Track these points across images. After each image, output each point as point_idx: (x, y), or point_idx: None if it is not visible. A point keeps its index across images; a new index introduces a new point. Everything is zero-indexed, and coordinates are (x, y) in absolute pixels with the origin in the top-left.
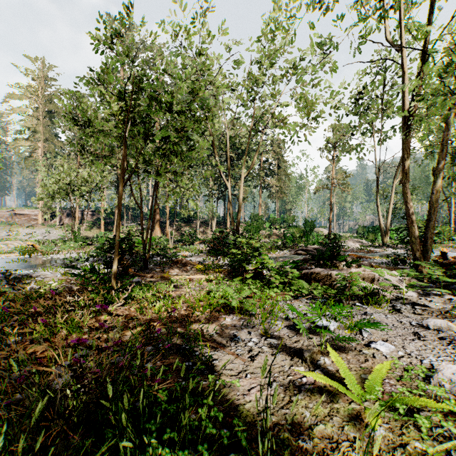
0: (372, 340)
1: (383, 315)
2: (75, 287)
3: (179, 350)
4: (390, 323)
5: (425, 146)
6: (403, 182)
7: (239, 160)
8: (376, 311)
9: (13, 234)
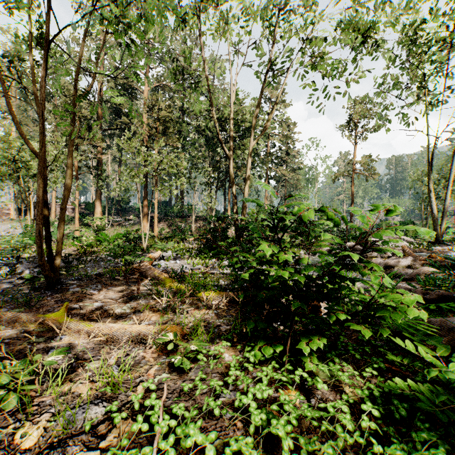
0: None
1: None
2: None
3: None
4: None
5: None
6: None
7: (242, 142)
8: None
9: None
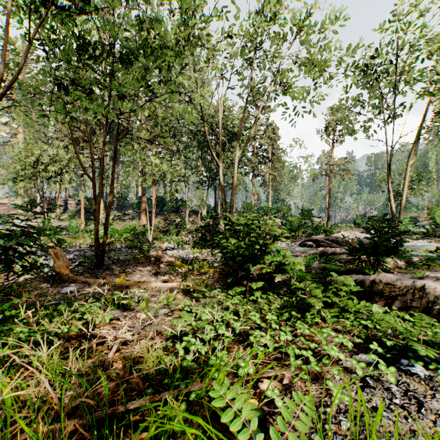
0: None
1: None
2: None
3: None
4: None
5: None
6: None
7: (230, 145)
8: None
9: None
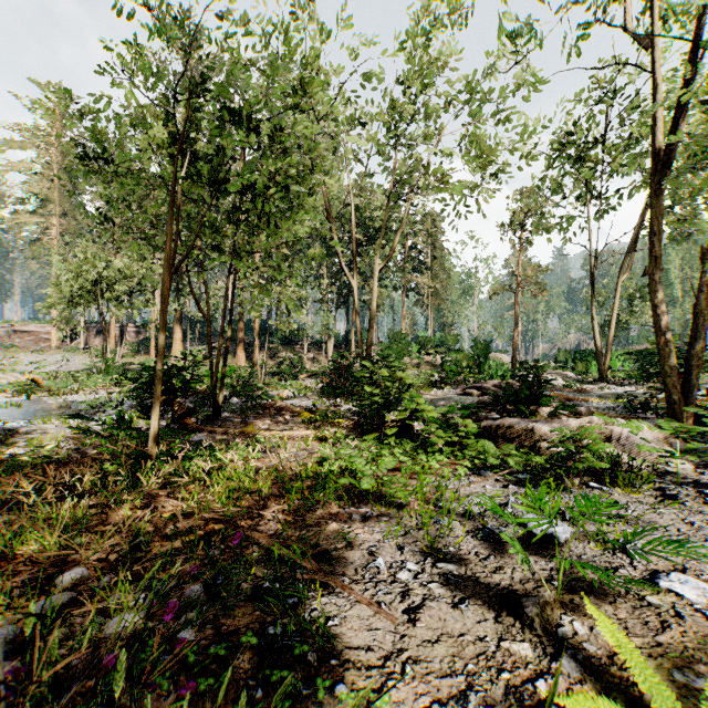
0: (656, 570)
1: (649, 509)
2: (90, 451)
3: (257, 592)
4: (671, 527)
5: (669, 221)
6: (649, 273)
7: (370, 246)
8: (631, 498)
9: (10, 363)
